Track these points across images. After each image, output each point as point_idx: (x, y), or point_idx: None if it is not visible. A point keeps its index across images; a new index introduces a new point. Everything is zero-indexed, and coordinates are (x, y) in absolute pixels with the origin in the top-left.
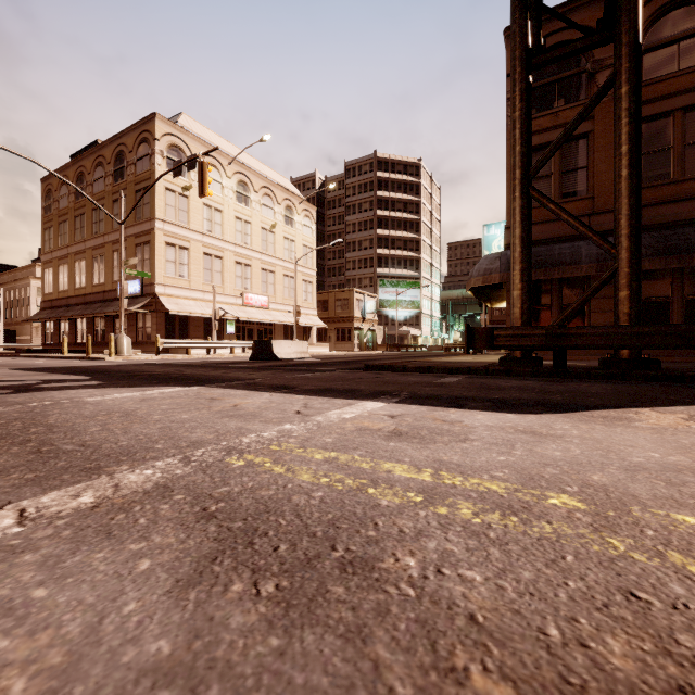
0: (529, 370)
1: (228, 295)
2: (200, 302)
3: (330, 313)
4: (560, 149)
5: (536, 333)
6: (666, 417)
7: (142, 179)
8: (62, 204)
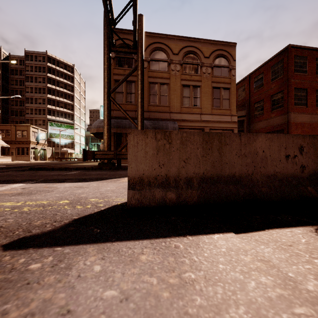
0: (108, 167)
1: None
2: None
3: (12, 138)
4: (126, 84)
5: (111, 153)
6: None
7: None
8: None
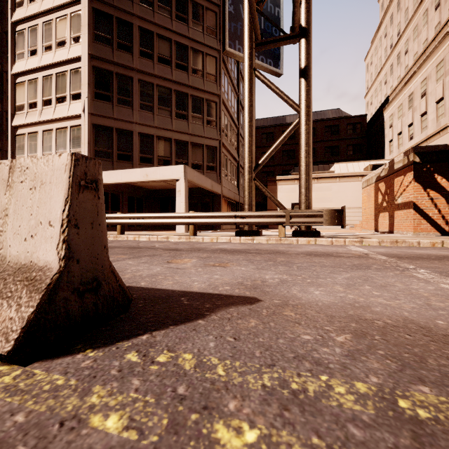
0: None
1: None
2: None
3: None
4: None
5: None
6: None
7: None
8: None
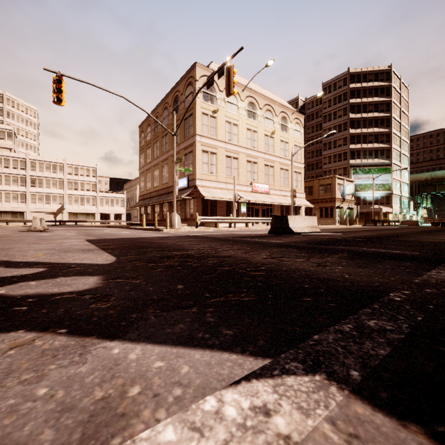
0: None
1: (242, 185)
2: (223, 190)
3: (314, 196)
4: None
5: None
6: None
7: (188, 110)
8: (148, 138)
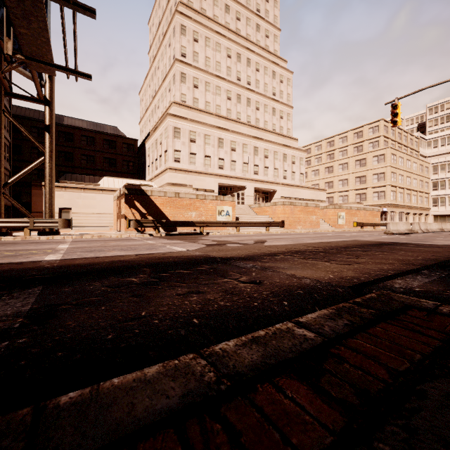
0: None
1: None
2: None
3: None
4: None
5: None
6: None
7: None
8: None
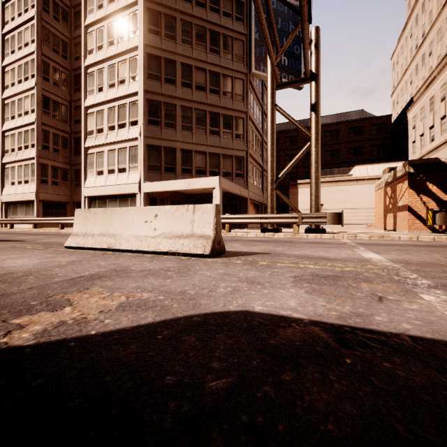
0: None
1: None
2: None
3: None
4: None
5: None
6: (71, 310)
7: None
8: None
